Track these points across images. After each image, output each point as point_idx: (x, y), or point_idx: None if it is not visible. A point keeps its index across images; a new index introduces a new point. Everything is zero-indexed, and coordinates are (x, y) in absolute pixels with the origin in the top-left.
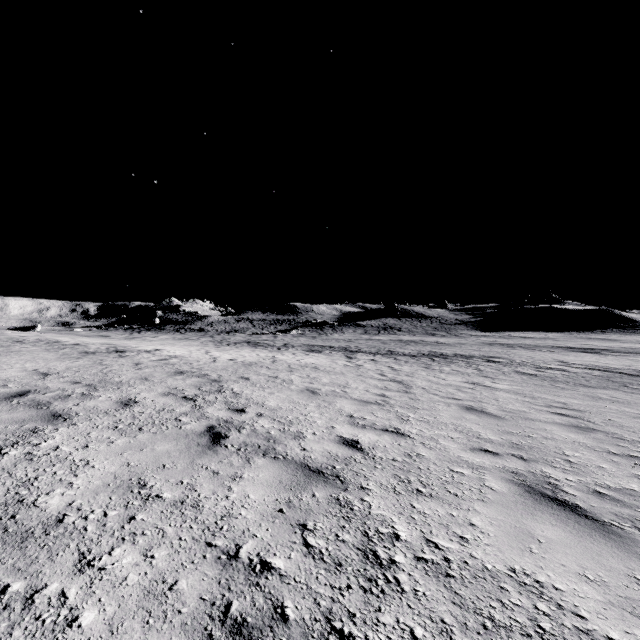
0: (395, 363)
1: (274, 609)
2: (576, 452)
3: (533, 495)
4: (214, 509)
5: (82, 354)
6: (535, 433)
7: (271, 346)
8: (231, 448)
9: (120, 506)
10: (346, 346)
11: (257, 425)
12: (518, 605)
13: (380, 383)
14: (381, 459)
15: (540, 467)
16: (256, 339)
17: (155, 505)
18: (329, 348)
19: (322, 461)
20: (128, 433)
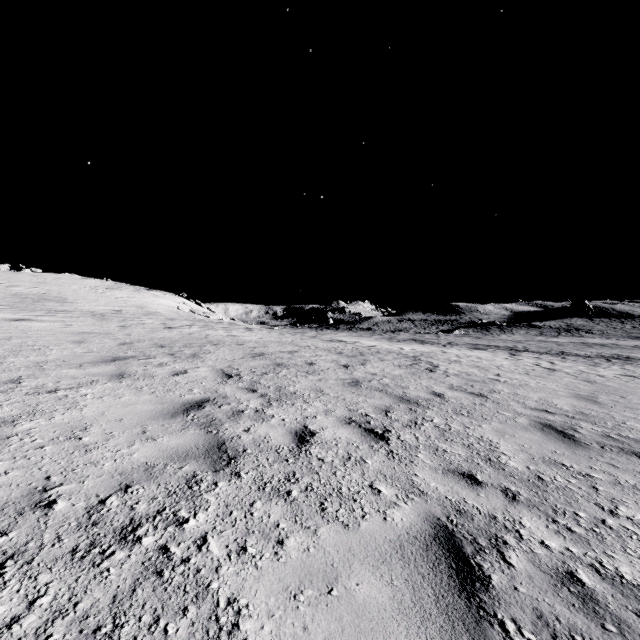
0: (559, 360)
1: (464, 389)
2: (637, 397)
3: (576, 396)
4: (442, 380)
5: (329, 341)
6: (624, 391)
7: (436, 343)
8: (439, 373)
9: (414, 376)
10: (512, 346)
11: (447, 370)
12: (534, 399)
13: (530, 367)
14: (508, 383)
15: (598, 395)
16: (420, 338)
17: (423, 377)
18: (493, 347)
19: (479, 380)
20: (396, 366)
